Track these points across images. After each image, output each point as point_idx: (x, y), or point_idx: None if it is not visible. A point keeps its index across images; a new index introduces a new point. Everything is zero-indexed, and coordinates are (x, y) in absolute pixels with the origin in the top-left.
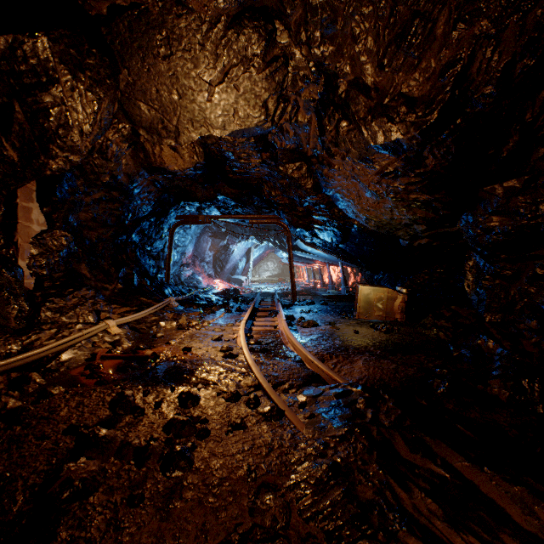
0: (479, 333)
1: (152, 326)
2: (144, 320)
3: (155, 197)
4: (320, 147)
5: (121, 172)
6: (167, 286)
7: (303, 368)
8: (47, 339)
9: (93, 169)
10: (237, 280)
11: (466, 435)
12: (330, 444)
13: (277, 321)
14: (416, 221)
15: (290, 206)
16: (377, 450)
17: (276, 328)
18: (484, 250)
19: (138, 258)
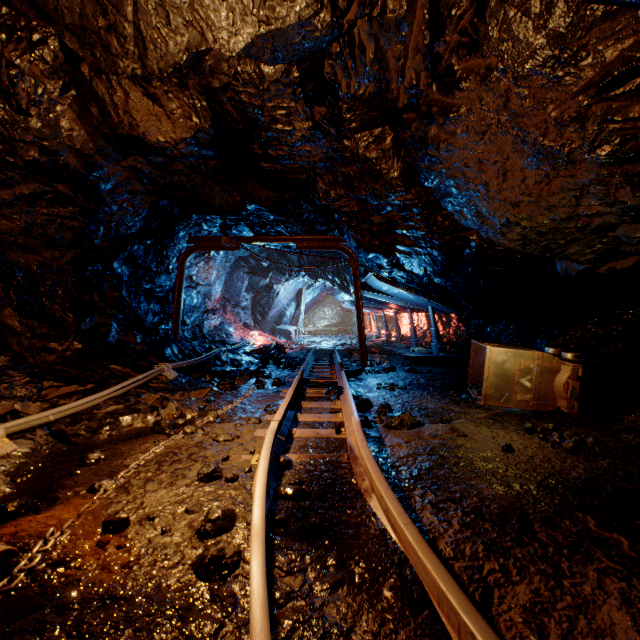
0: None
1: (101, 428)
2: (91, 412)
3: (146, 203)
4: (425, 78)
5: (63, 145)
6: (172, 343)
7: None
8: None
9: None
10: (284, 331)
11: None
12: None
13: (341, 414)
14: None
15: (359, 215)
16: None
17: (340, 434)
18: None
19: (124, 300)
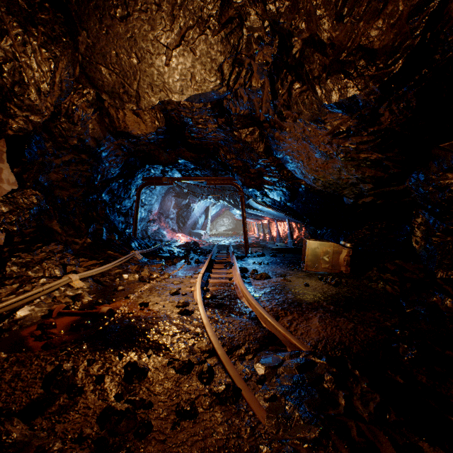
0: (434, 290)
1: (115, 279)
2: (109, 272)
3: (123, 160)
4: (271, 111)
5: (89, 136)
6: (134, 240)
7: (259, 327)
8: (7, 295)
9: (61, 132)
10: (197, 233)
11: None
12: None
13: (232, 273)
14: (364, 180)
15: (243, 168)
16: None
17: (231, 281)
18: (435, 207)
19: (108, 215)
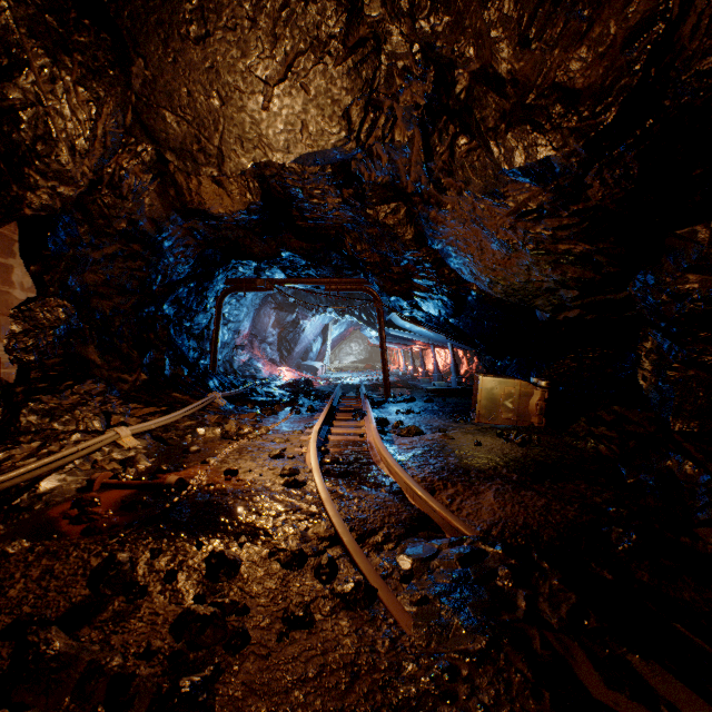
0: (668, 450)
1: (186, 435)
2: (175, 425)
3: (195, 253)
4: (425, 179)
5: (144, 217)
6: (213, 377)
7: (405, 505)
8: (23, 457)
9: (103, 211)
10: (310, 367)
11: (696, 647)
12: (461, 672)
13: (364, 427)
14: (566, 284)
15: (382, 265)
16: (550, 689)
17: (363, 438)
18: (671, 325)
19: (172, 338)
